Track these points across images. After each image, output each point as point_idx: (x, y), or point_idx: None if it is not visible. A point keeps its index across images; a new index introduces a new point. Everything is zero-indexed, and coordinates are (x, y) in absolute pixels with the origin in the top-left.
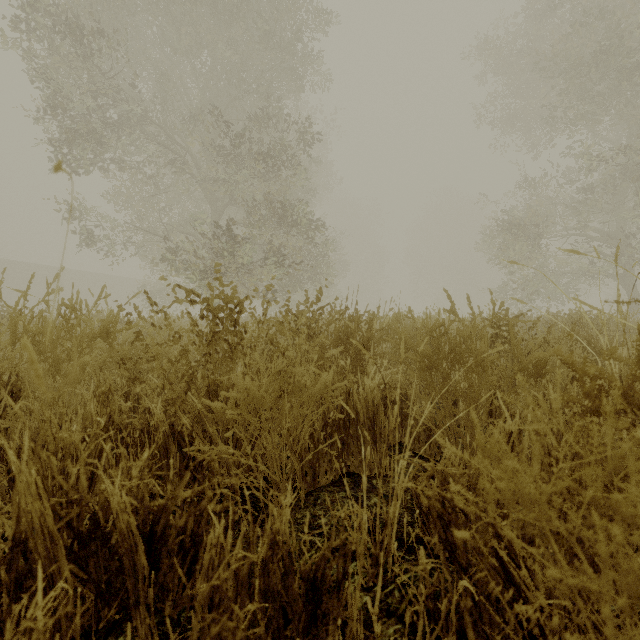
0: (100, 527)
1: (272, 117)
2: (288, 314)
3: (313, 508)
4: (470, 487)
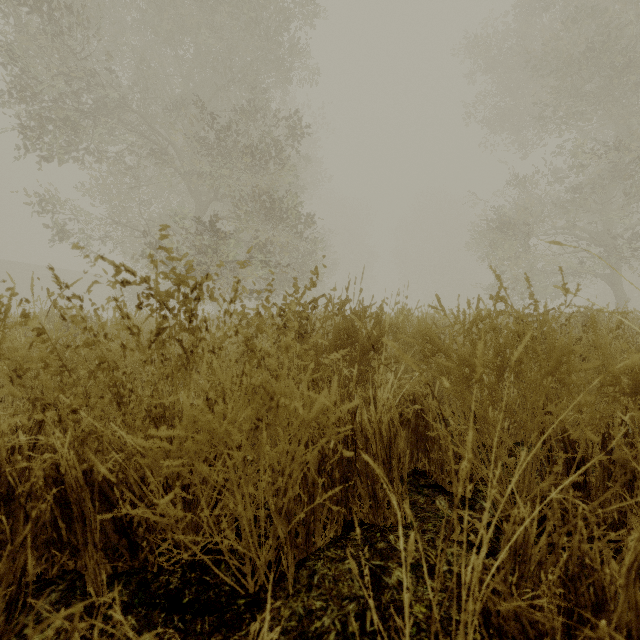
0: None
1: (259, 108)
2: (268, 299)
3: (307, 595)
4: (564, 579)
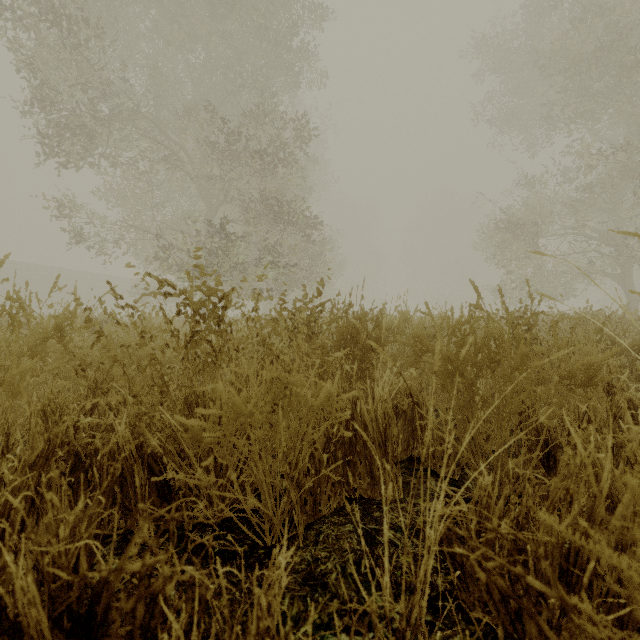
0: (8, 616)
1: (268, 112)
2: (283, 309)
3: (314, 548)
4: (515, 529)
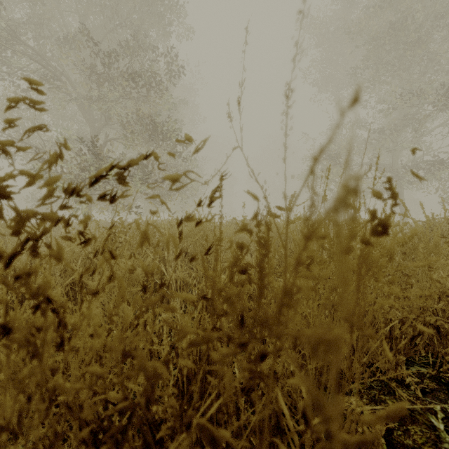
0: None
1: (143, 50)
2: None
3: None
4: None
